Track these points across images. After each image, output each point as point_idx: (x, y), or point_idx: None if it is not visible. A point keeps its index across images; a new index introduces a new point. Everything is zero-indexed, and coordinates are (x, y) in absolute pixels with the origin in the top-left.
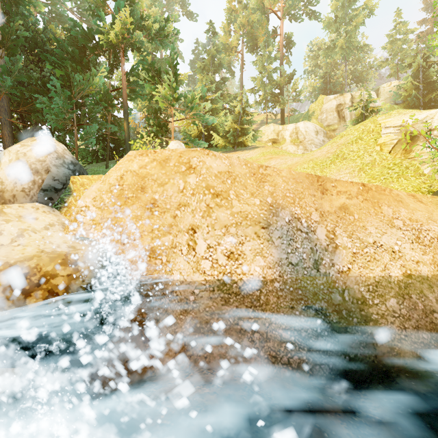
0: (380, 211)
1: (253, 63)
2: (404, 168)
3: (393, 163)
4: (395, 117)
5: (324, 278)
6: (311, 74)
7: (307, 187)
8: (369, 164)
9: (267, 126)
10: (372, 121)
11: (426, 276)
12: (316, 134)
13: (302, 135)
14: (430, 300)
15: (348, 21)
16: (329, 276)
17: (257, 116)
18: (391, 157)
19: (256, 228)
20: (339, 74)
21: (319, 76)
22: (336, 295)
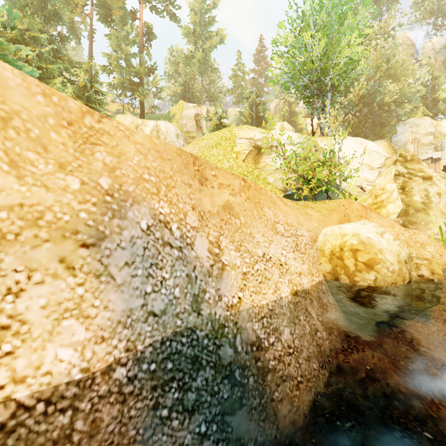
0: (263, 214)
1: (106, 36)
2: (255, 176)
3: (247, 171)
4: (246, 130)
5: (208, 325)
6: (171, 78)
7: (179, 169)
8: (228, 169)
9: (125, 116)
10: (228, 130)
11: (307, 289)
12: (177, 137)
13: (164, 135)
14: (313, 318)
15: (204, 39)
16: (216, 319)
17: (112, 103)
18: (245, 166)
19: (66, 246)
20: (196, 88)
21: (180, 82)
22: (226, 348)
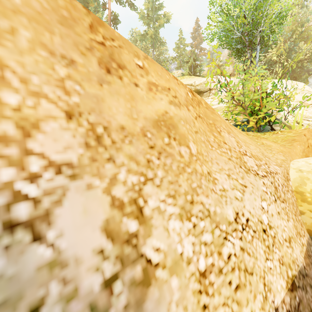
0: (222, 140)
1: None
2: None
3: None
4: (187, 79)
5: None
6: None
7: (36, 14)
8: None
9: None
10: None
11: (303, 266)
12: None
13: None
14: None
15: (155, 21)
16: None
17: None
18: None
19: None
20: None
21: None
22: None
